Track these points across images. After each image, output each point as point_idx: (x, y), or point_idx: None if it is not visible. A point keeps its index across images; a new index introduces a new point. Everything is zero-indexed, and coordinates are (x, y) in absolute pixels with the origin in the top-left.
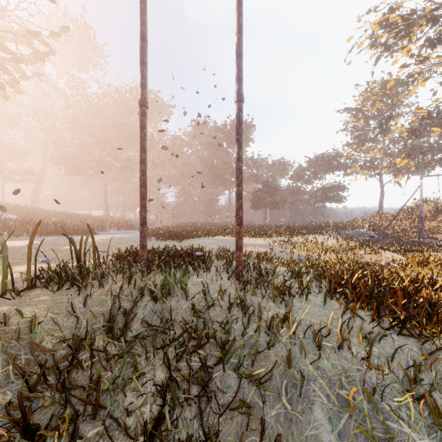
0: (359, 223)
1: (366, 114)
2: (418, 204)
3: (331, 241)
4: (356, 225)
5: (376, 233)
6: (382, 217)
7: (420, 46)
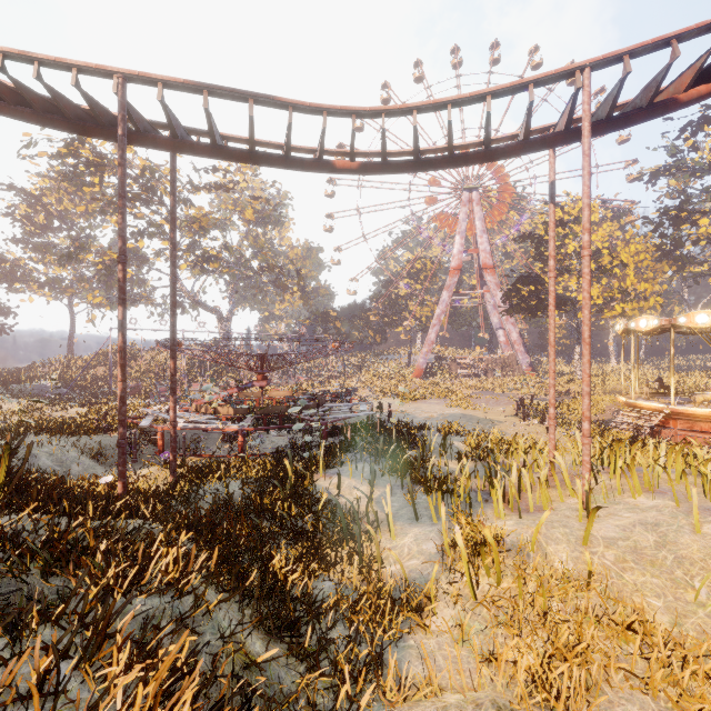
0: (39, 371)
1: (49, 210)
2: (115, 348)
3: (10, 404)
4: (34, 375)
5: (65, 385)
6: (72, 362)
7: (111, 195)
